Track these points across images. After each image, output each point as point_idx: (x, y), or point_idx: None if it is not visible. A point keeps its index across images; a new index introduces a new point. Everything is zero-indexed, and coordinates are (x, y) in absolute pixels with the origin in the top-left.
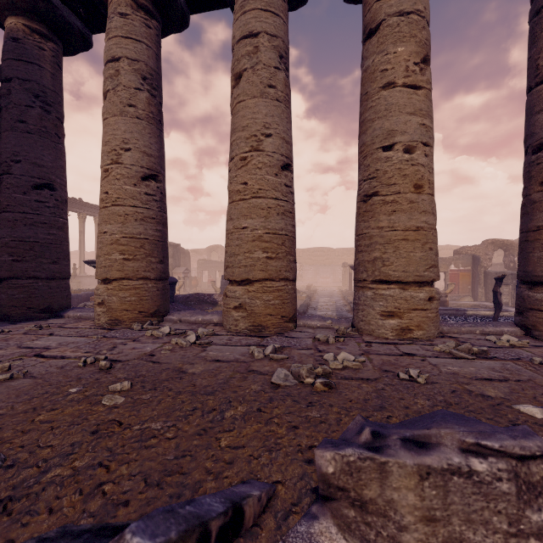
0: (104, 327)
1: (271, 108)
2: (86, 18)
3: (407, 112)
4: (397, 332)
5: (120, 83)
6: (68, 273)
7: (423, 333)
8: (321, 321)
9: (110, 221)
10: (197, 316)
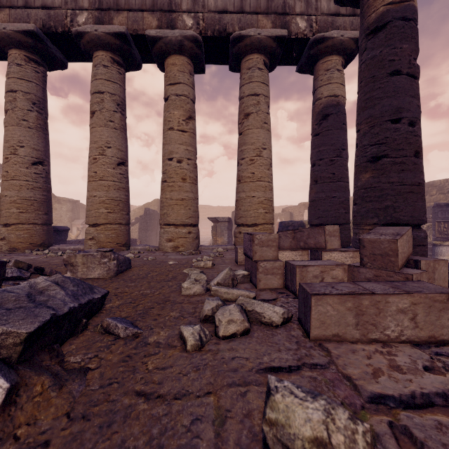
0: (5, 252)
1: (111, 133)
2: None
3: (179, 143)
4: (173, 248)
5: (16, 106)
6: None
7: (185, 249)
8: (143, 247)
9: (10, 189)
10: (70, 246)
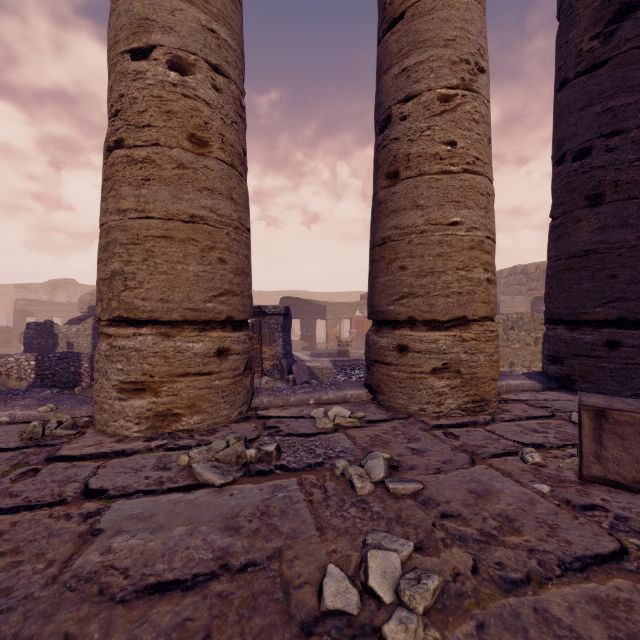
0: None
1: None
2: None
3: None
4: (150, 422)
5: None
6: None
7: (202, 419)
8: (27, 409)
9: None
10: None
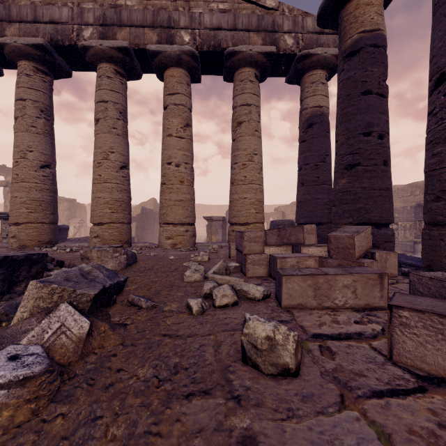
0: (16, 249)
1: (114, 139)
2: None
3: (177, 149)
4: (172, 245)
5: (26, 114)
6: None
7: (182, 246)
8: (143, 244)
9: (20, 191)
10: (76, 243)
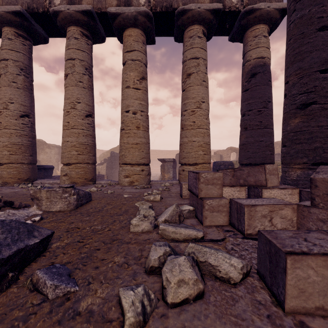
0: None
1: (80, 91)
2: None
3: (134, 98)
4: (129, 183)
5: (8, 71)
6: None
7: (138, 183)
8: (106, 181)
9: (2, 136)
10: (50, 180)
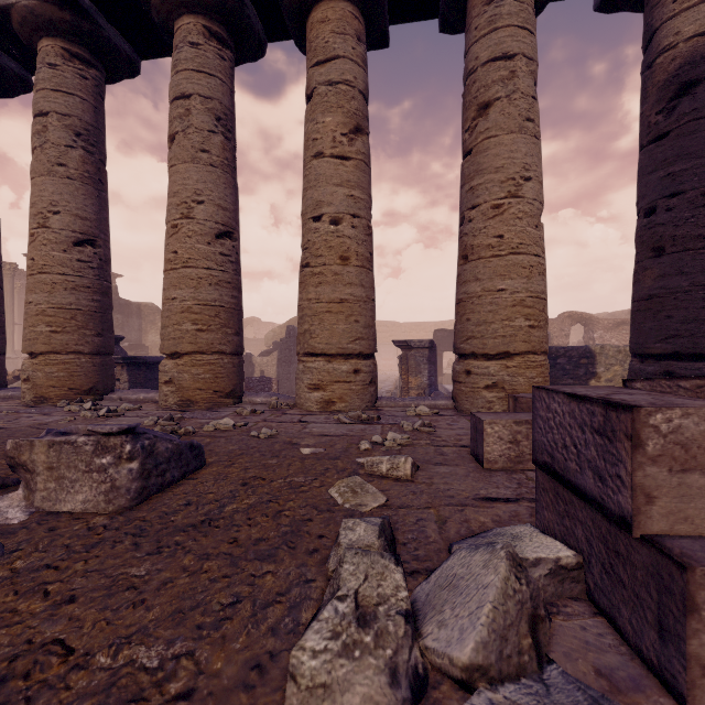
0: (29, 405)
1: (203, 174)
2: (22, 59)
3: (334, 183)
4: (322, 404)
5: (48, 140)
6: (1, 348)
7: (346, 406)
8: (266, 398)
9: (36, 290)
10: (140, 394)
